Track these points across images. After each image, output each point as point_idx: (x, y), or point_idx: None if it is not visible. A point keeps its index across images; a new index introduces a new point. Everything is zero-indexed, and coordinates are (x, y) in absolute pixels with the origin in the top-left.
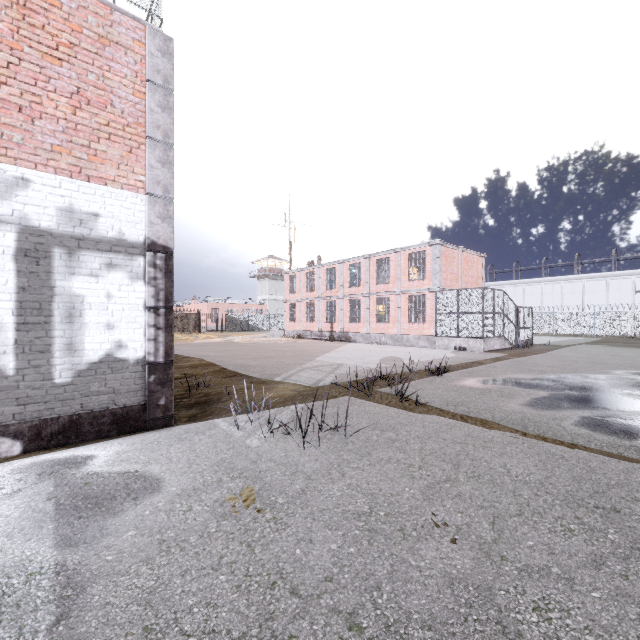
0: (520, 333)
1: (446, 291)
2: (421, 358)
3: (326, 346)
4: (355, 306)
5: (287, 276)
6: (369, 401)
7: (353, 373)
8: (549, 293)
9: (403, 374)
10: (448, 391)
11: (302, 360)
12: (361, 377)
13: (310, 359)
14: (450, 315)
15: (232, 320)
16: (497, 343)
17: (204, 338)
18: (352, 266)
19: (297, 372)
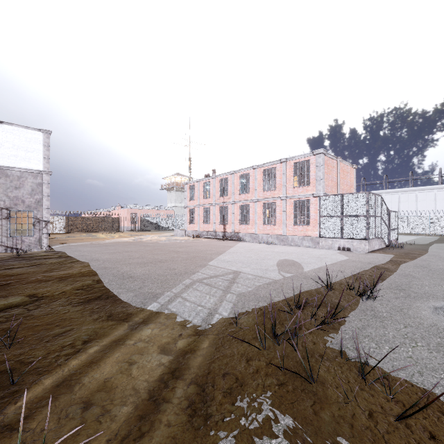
0: (390, 234)
1: (330, 196)
2: (318, 262)
3: (220, 246)
4: (243, 211)
5: (187, 186)
6: (322, 413)
7: (255, 292)
8: (389, 201)
9: (320, 293)
10: (439, 351)
11: (194, 266)
12: (269, 302)
13: (203, 264)
14: (334, 218)
15: (146, 222)
16: (377, 243)
17: (118, 237)
18: (242, 176)
19: (183, 290)
